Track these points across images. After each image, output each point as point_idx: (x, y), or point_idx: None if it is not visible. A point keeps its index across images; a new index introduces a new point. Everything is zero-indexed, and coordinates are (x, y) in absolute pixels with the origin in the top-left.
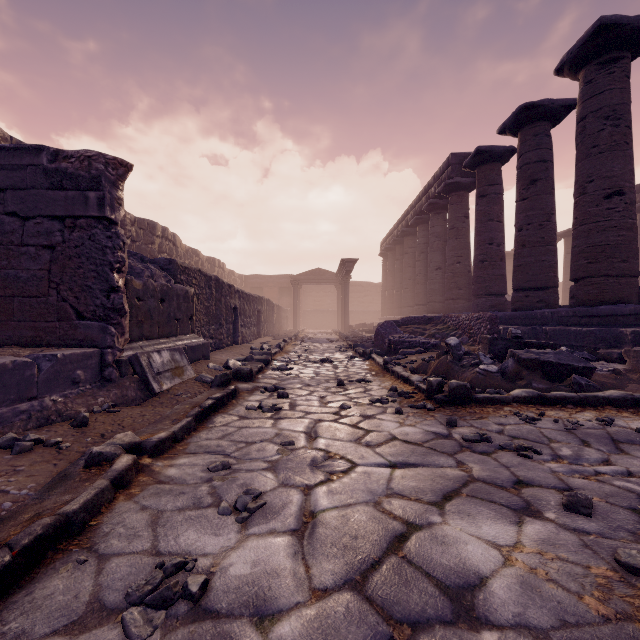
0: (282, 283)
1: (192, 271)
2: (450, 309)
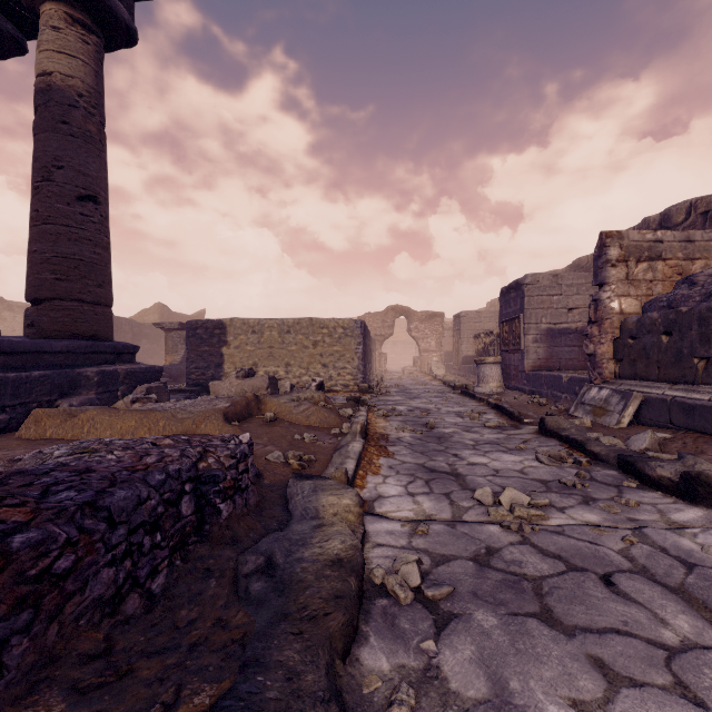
0: None
1: None
2: None
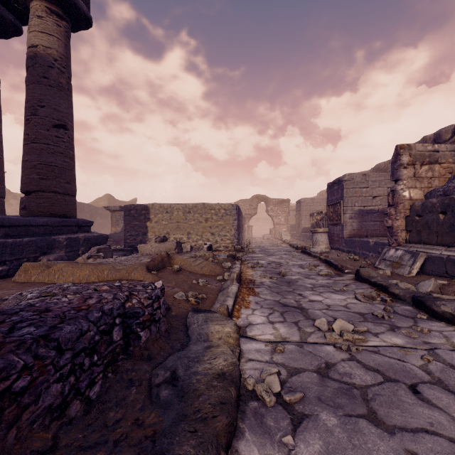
0: None
1: None
2: None
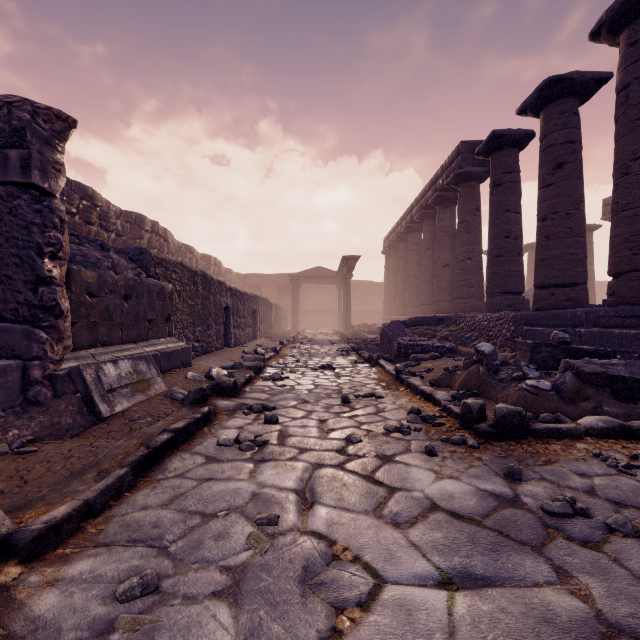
0: (281, 282)
1: (171, 264)
2: (460, 309)
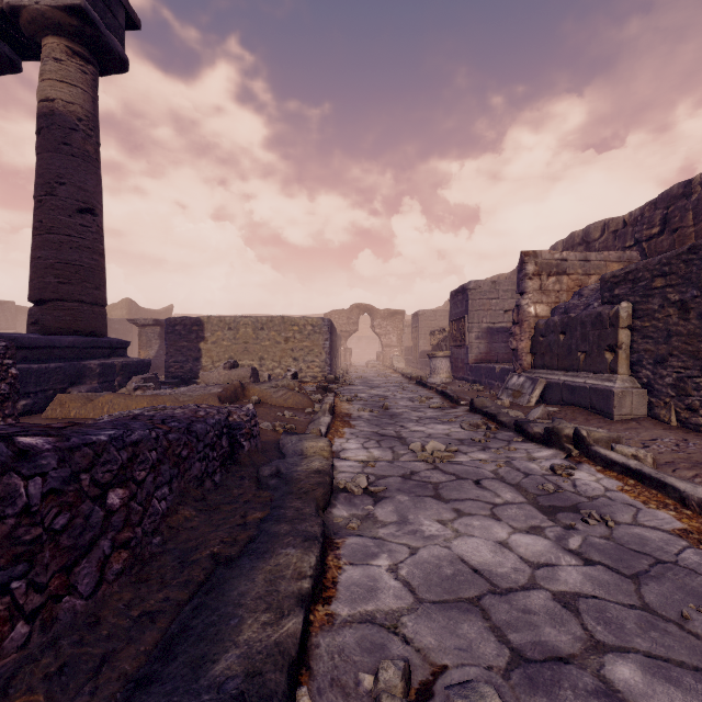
0: None
1: (652, 267)
2: None
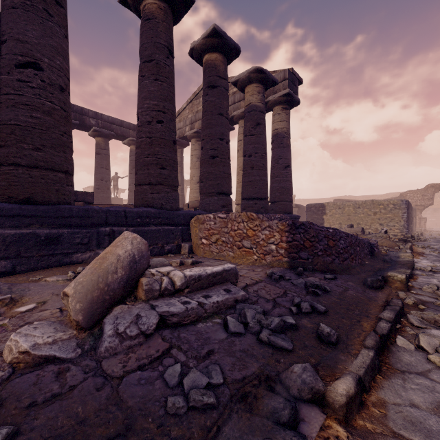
0: None
1: None
2: (64, 194)
